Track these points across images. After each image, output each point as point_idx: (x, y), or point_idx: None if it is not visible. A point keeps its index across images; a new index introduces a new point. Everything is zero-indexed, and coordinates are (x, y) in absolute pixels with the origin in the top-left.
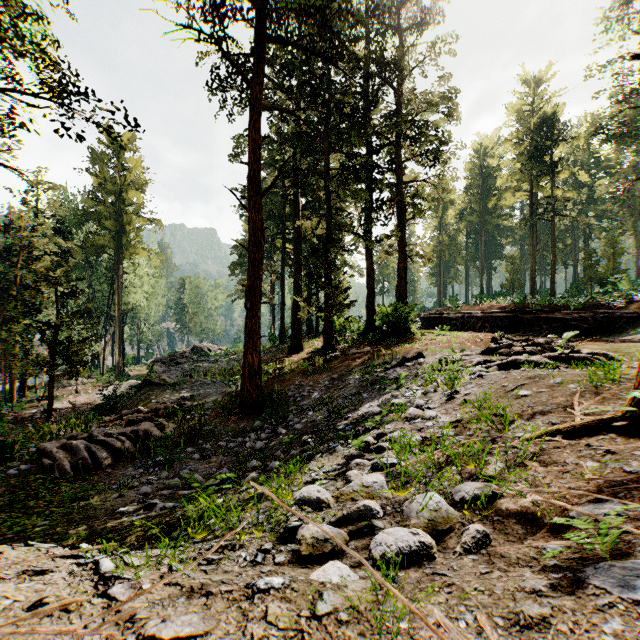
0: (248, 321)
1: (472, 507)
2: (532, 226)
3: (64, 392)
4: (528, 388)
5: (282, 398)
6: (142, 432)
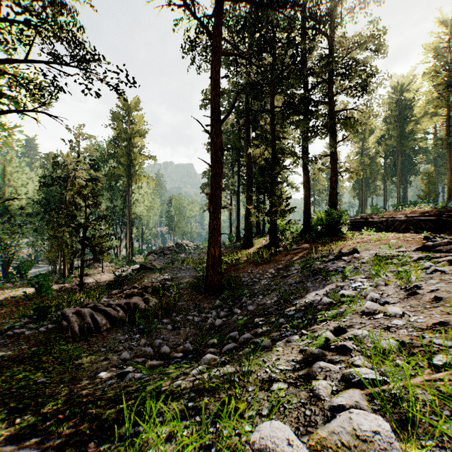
0: (211, 222)
1: None
2: (448, 144)
3: (95, 271)
4: None
5: (237, 282)
6: (132, 304)
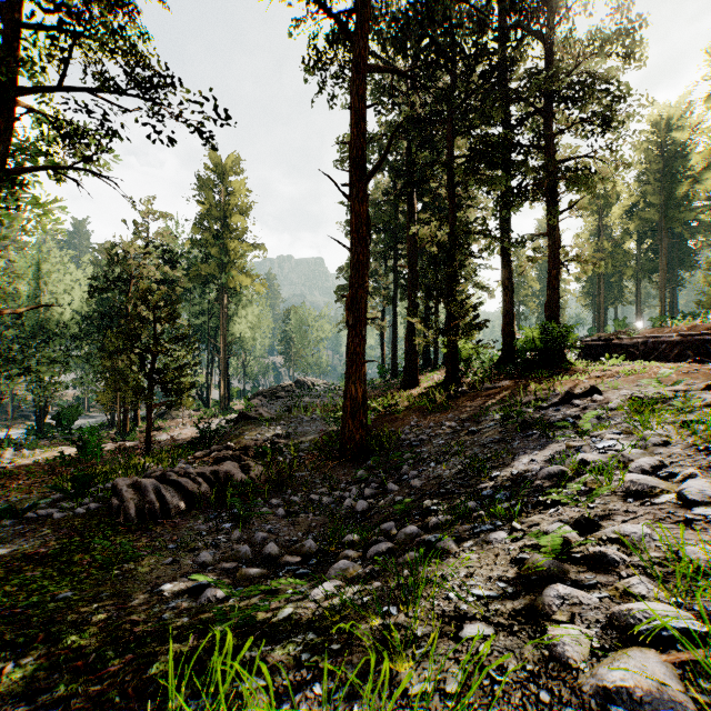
0: (350, 341)
1: None
2: None
3: (172, 424)
4: None
5: (393, 442)
6: (223, 474)
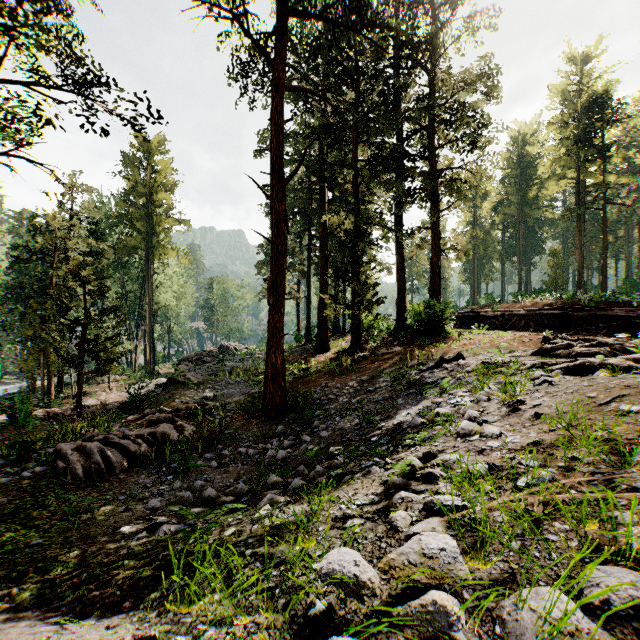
0: (271, 318)
1: (629, 622)
2: (579, 216)
3: (98, 389)
4: (633, 401)
5: (307, 401)
6: (160, 434)
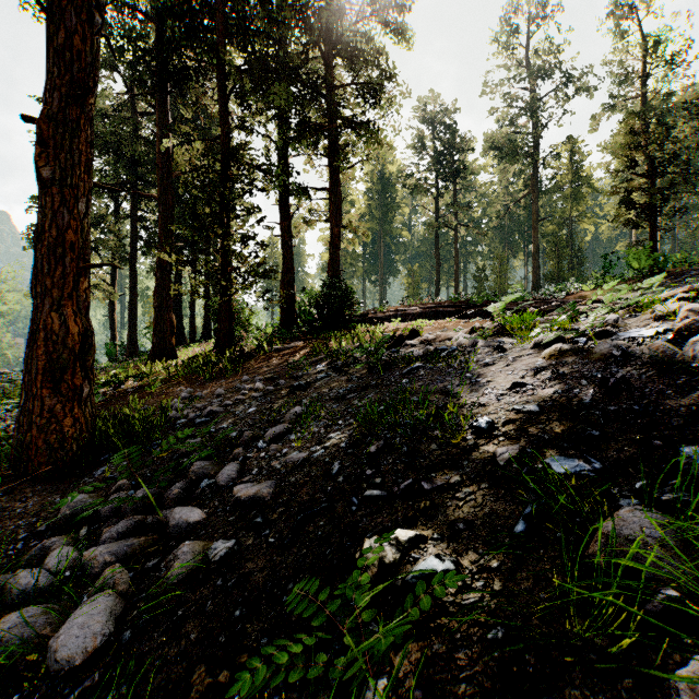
0: (47, 216)
1: None
2: (437, 234)
3: None
4: None
5: (154, 425)
6: None
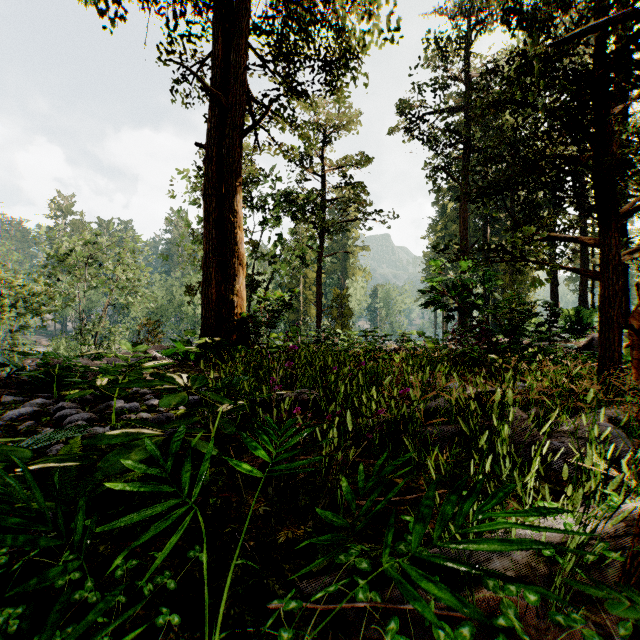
0: (460, 321)
1: None
2: None
3: None
4: None
5: None
6: None
